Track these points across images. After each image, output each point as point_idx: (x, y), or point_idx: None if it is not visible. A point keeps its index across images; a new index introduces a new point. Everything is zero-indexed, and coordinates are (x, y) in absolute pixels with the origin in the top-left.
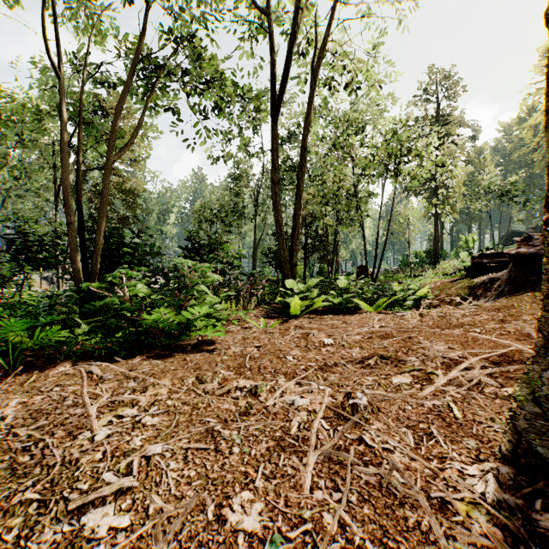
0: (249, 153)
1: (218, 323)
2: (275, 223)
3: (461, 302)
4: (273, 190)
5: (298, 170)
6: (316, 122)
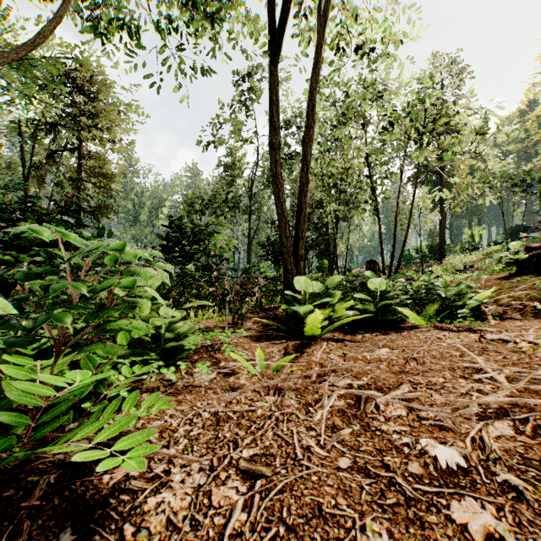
0: (243, 139)
1: (167, 370)
2: (275, 202)
3: (540, 309)
4: (272, 158)
5: (304, 134)
6: (320, 94)
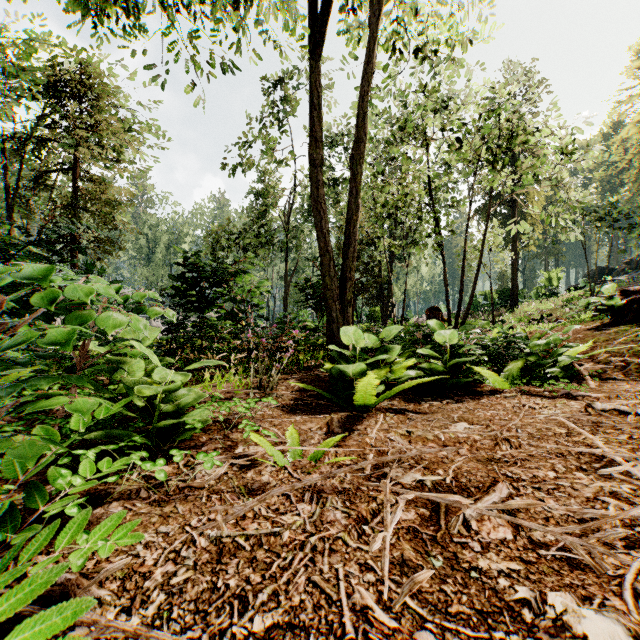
0: (279, 161)
1: (152, 465)
2: (317, 232)
3: None
4: (312, 178)
5: (353, 148)
6: (372, 105)
